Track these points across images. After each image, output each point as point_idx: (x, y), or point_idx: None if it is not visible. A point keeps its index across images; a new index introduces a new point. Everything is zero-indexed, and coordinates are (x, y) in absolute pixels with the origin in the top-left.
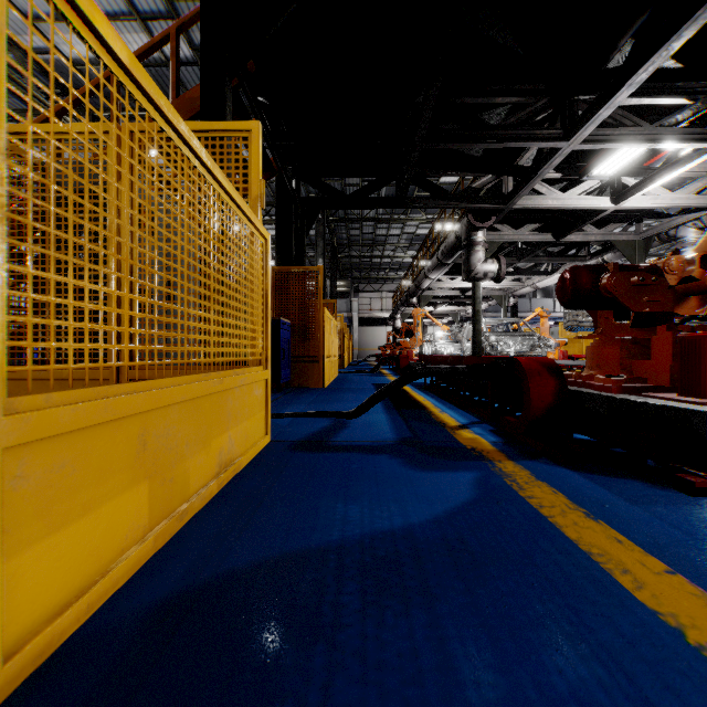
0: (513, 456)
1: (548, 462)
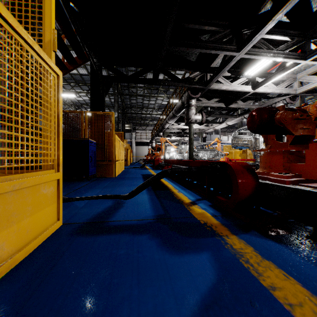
0: (233, 230)
1: (258, 234)
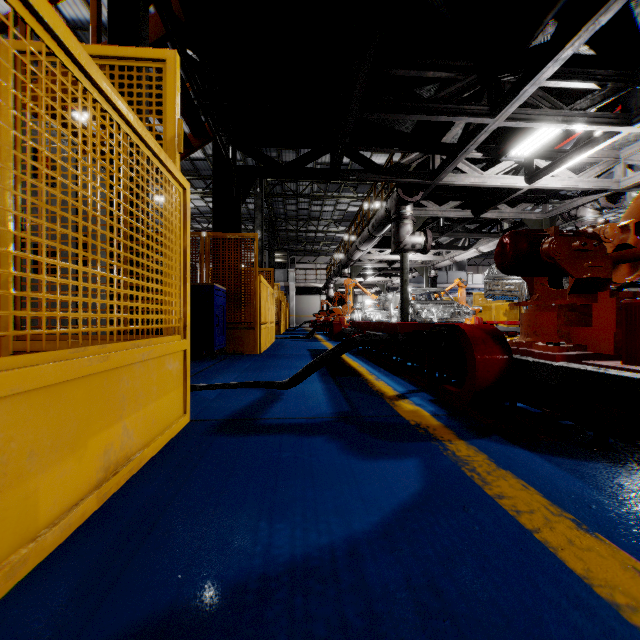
0: (462, 434)
1: (501, 440)
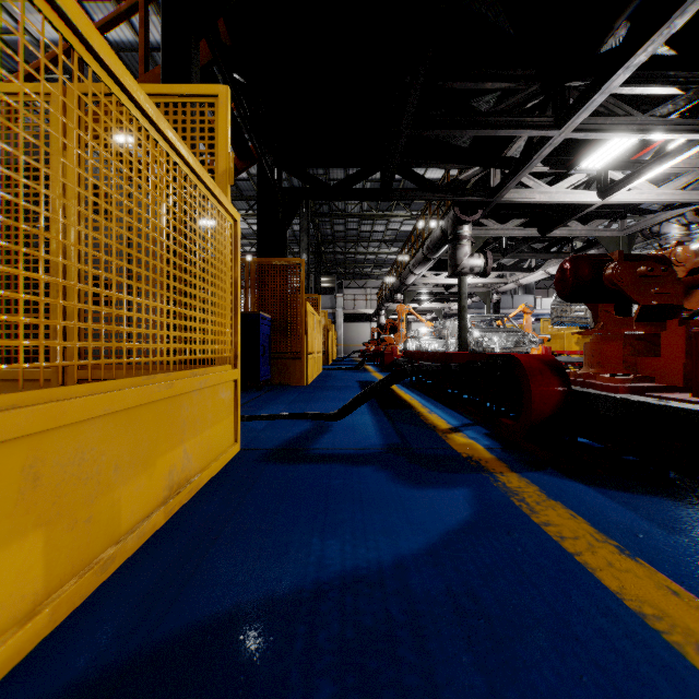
0: (515, 467)
1: (556, 474)
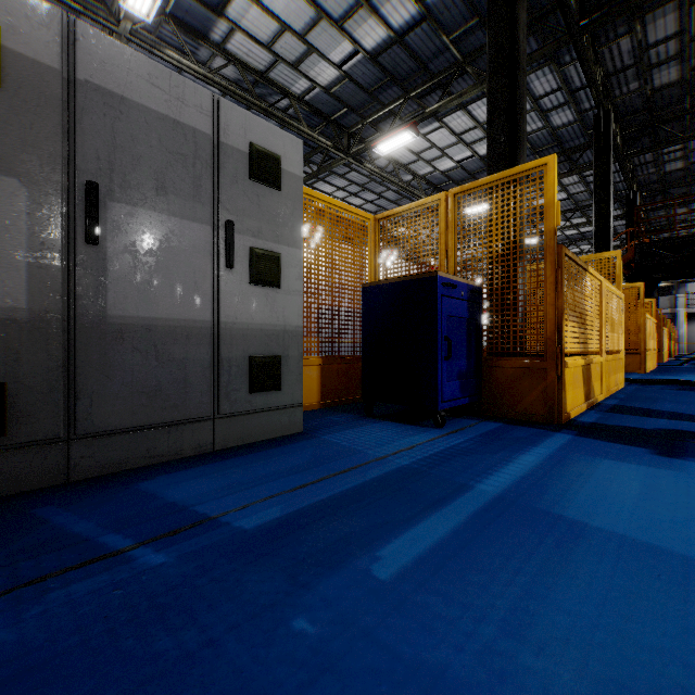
0: None
1: None
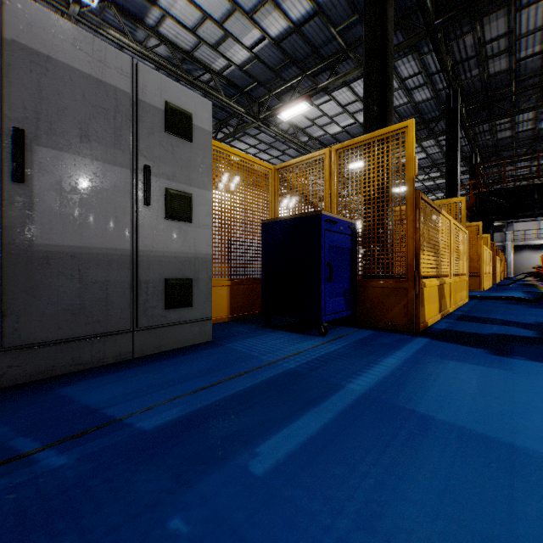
0: None
1: None
